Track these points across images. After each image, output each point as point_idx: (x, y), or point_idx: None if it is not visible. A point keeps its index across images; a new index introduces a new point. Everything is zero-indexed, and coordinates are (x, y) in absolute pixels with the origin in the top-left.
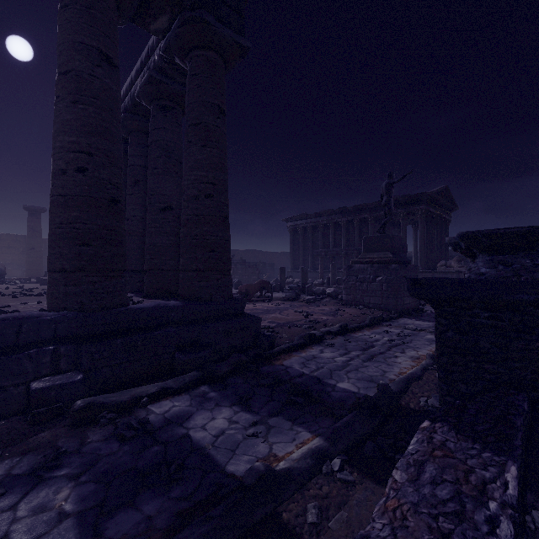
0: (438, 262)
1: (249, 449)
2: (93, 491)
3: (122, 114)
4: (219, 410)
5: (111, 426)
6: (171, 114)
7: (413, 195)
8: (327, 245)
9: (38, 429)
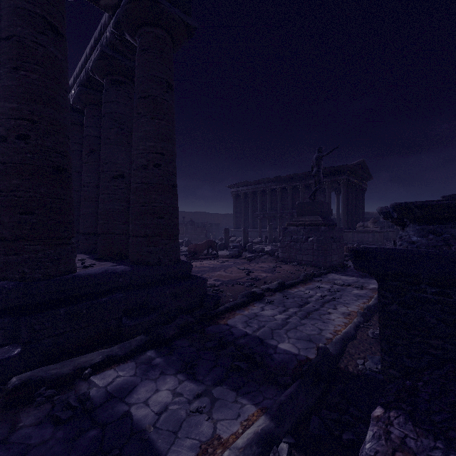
0: (356, 223)
1: (192, 429)
2: None
3: (78, 88)
4: (163, 380)
5: (48, 405)
6: (123, 88)
7: (337, 167)
8: (264, 208)
9: None
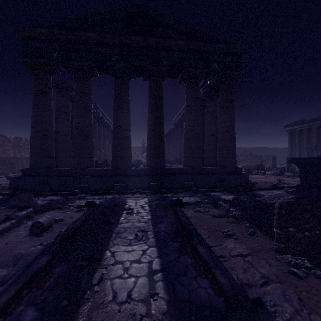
0: None
1: None
2: (202, 199)
3: None
4: (229, 196)
5: (201, 194)
6: (213, 100)
7: None
8: (320, 141)
9: (186, 191)
